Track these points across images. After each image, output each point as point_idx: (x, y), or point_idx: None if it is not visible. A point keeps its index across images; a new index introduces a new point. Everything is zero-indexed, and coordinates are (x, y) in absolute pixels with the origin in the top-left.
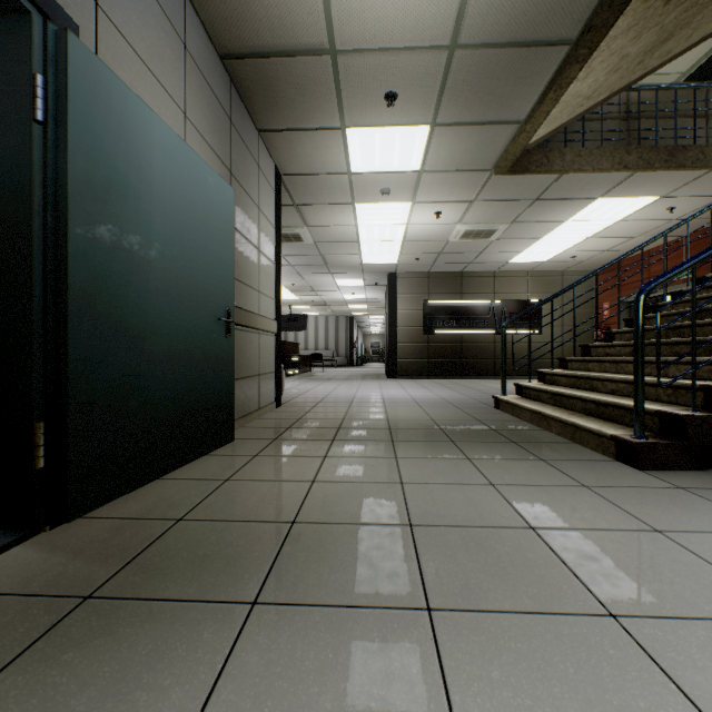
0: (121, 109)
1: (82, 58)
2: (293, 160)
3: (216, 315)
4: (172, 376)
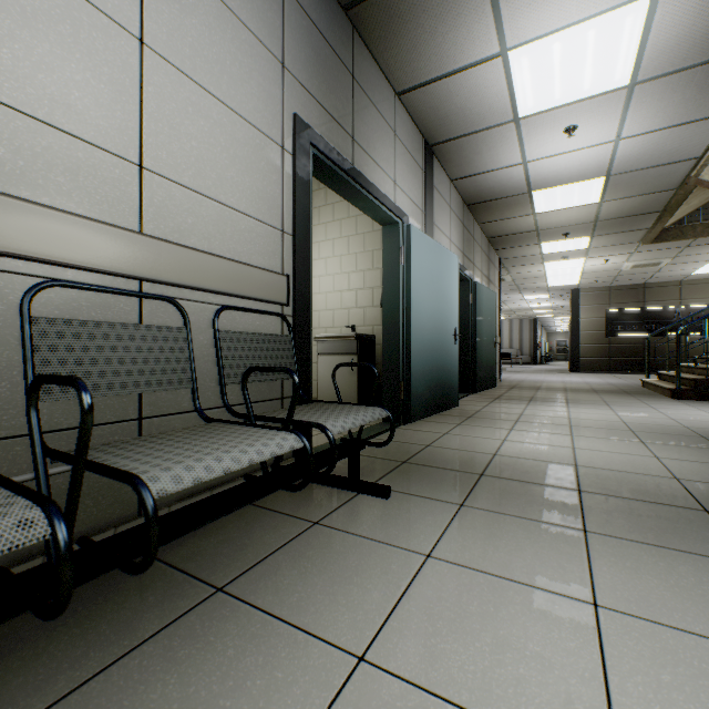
0: (480, 291)
1: (477, 285)
2: (509, 255)
3: (492, 341)
4: (485, 361)
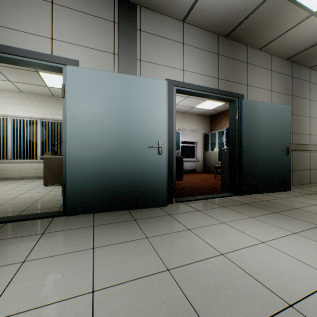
0: (252, 107)
1: (244, 102)
2: None
3: (281, 149)
4: (265, 168)
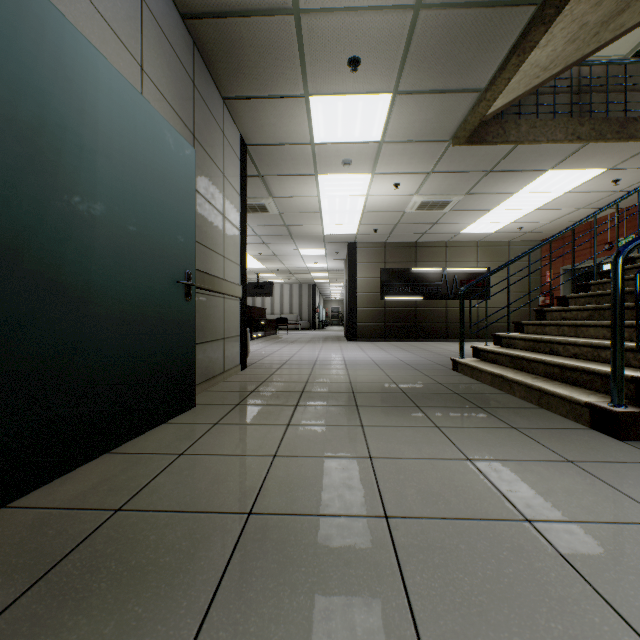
0: (57, 41)
1: None
2: (257, 130)
3: (174, 277)
4: (123, 342)
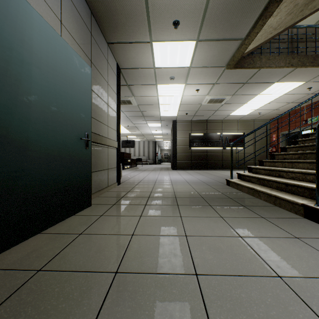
0: None
1: None
2: (126, 60)
3: (79, 136)
4: (48, 171)
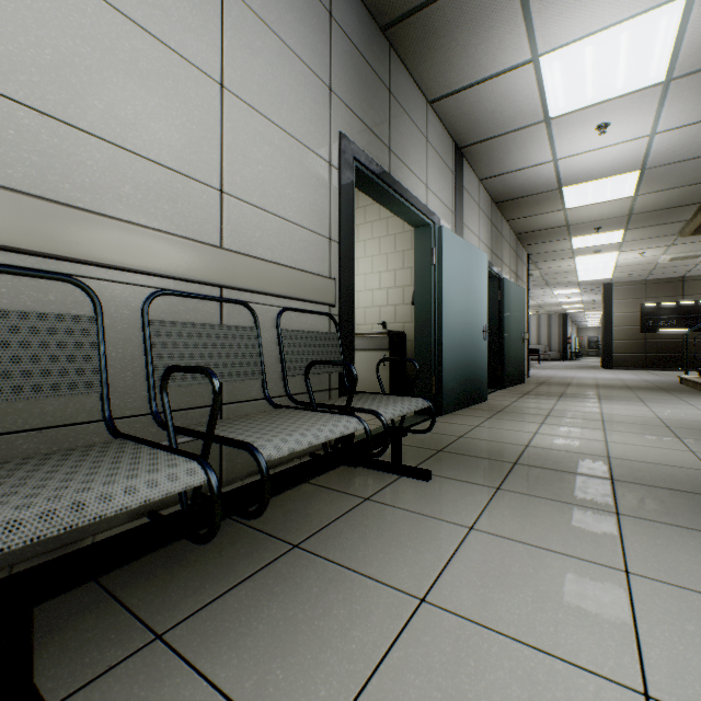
0: (508, 287)
1: (505, 282)
2: (537, 250)
3: (520, 337)
4: (514, 357)
